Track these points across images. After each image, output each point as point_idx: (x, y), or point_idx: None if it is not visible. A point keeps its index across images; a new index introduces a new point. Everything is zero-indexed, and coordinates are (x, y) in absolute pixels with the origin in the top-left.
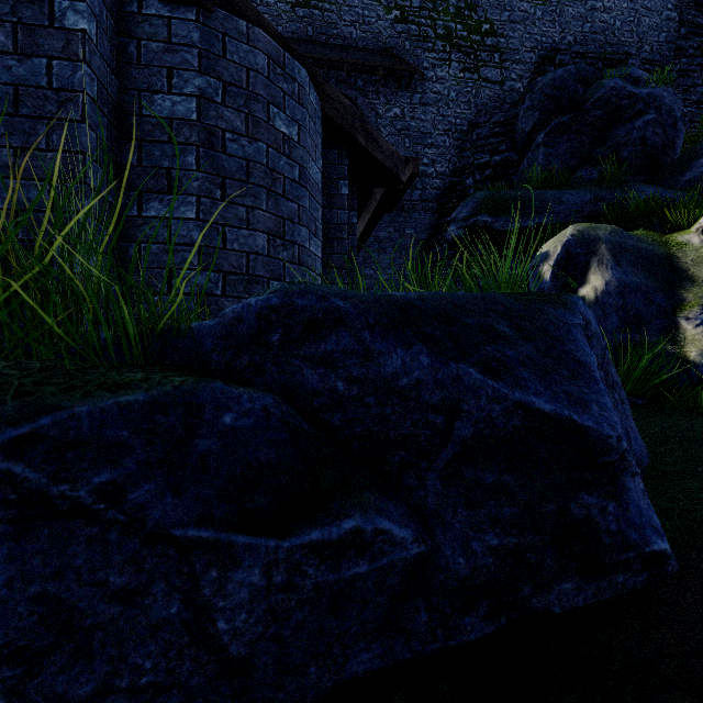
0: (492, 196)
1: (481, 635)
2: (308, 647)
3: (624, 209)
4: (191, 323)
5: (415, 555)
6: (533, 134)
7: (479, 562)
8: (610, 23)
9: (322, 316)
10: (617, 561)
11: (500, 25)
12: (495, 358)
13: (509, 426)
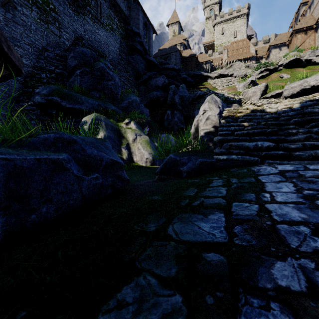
0: (59, 89)
1: (110, 192)
2: (91, 194)
3: (107, 111)
4: (28, 138)
5: (102, 181)
6: (75, 68)
7: (109, 182)
8: (100, 40)
9: (71, 141)
10: (124, 180)
11: (59, 11)
12: (105, 152)
13: (110, 162)
